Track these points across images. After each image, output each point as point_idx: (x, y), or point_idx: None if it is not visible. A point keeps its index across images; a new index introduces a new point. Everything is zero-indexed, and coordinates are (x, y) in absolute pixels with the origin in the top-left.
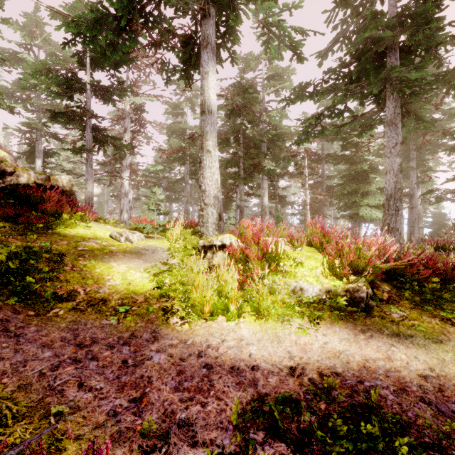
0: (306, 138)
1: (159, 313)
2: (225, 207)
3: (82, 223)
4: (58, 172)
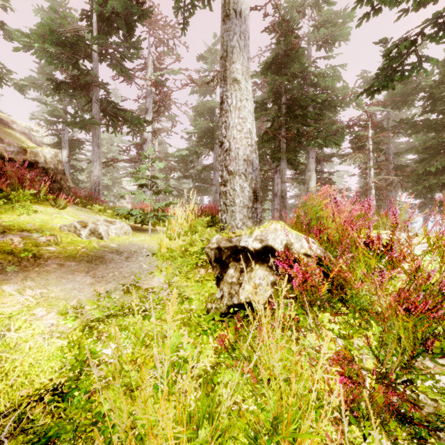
0: (389, 78)
1: None
2: None
3: (49, 209)
4: None
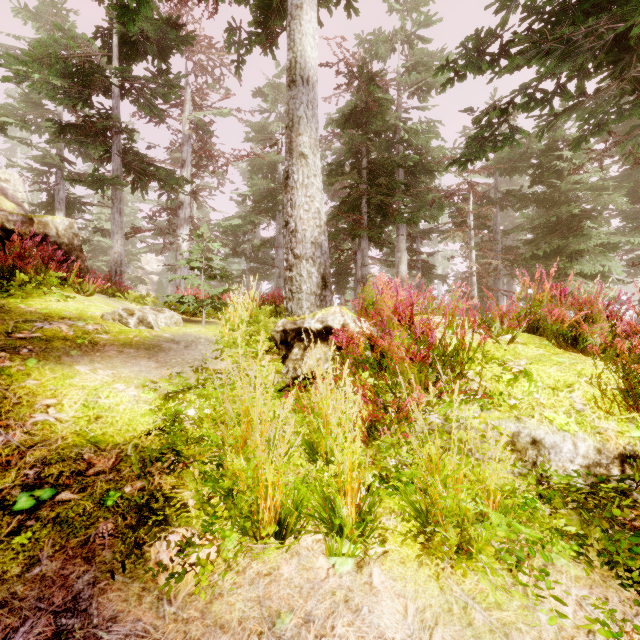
0: (481, 149)
1: (131, 516)
2: (337, 284)
3: (75, 295)
4: (98, 237)
